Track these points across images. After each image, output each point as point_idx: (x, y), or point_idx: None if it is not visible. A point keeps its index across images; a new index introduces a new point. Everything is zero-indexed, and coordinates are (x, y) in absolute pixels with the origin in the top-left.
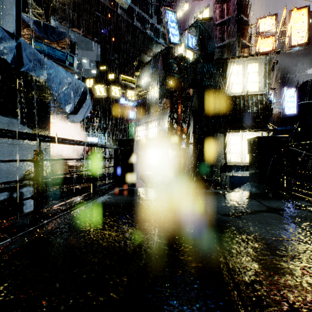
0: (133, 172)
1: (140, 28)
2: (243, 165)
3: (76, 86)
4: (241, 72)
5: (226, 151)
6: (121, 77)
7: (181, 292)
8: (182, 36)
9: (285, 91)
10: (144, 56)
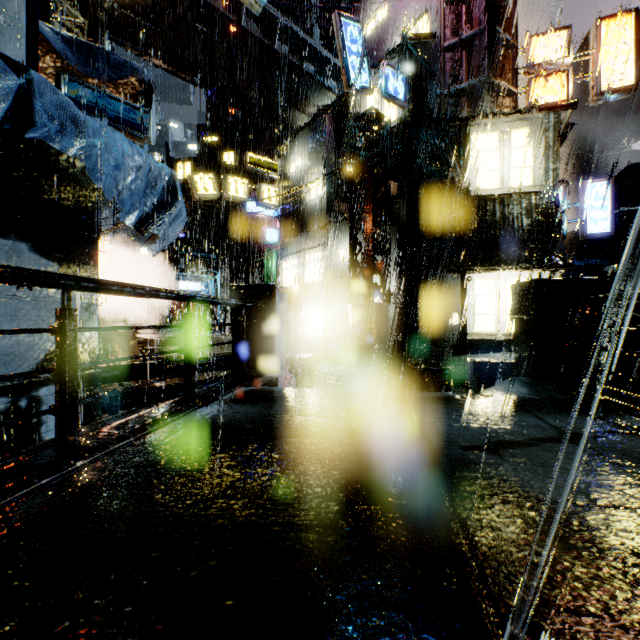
0: (273, 354)
1: (287, 57)
2: (501, 338)
3: (152, 174)
4: (496, 146)
5: (467, 310)
6: (249, 157)
7: (377, 638)
8: (374, 73)
9: (587, 186)
10: (295, 114)
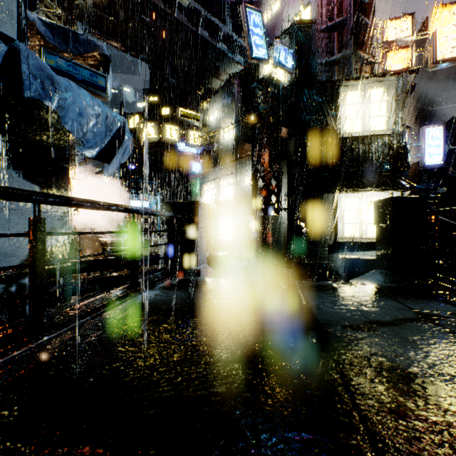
0: (197, 252)
1: (207, 39)
2: (363, 241)
3: (108, 120)
4: (359, 101)
5: (338, 220)
6: (180, 111)
7: None
8: (270, 49)
9: (426, 130)
10: (213, 80)
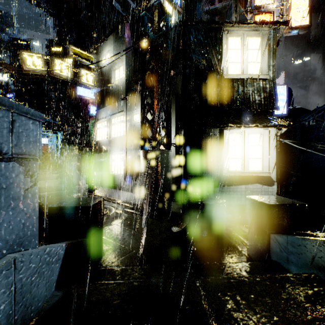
0: None
1: None
2: (246, 175)
3: None
4: (239, 47)
5: (224, 155)
6: (71, 48)
7: None
8: None
9: None
10: None
